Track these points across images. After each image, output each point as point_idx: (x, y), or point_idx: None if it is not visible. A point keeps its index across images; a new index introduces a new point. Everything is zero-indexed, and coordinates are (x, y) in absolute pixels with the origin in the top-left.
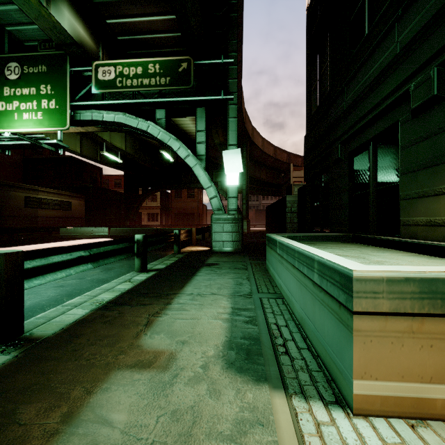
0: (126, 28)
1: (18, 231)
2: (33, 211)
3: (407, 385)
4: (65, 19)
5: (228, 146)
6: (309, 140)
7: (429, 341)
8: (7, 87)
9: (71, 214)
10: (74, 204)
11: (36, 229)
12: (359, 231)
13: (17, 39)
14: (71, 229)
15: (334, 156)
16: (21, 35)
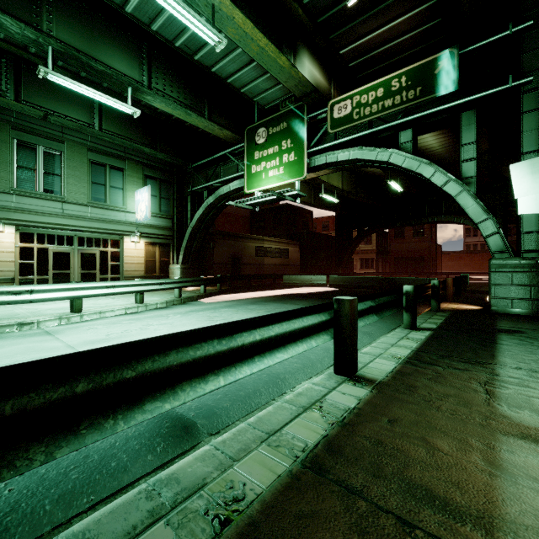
0: (360, 49)
1: (253, 278)
2: (261, 259)
3: None
4: (305, 70)
5: (520, 155)
6: None
7: None
8: (257, 151)
9: (288, 261)
10: (290, 252)
11: (265, 276)
12: None
13: (260, 106)
14: (292, 276)
15: None
16: (264, 101)
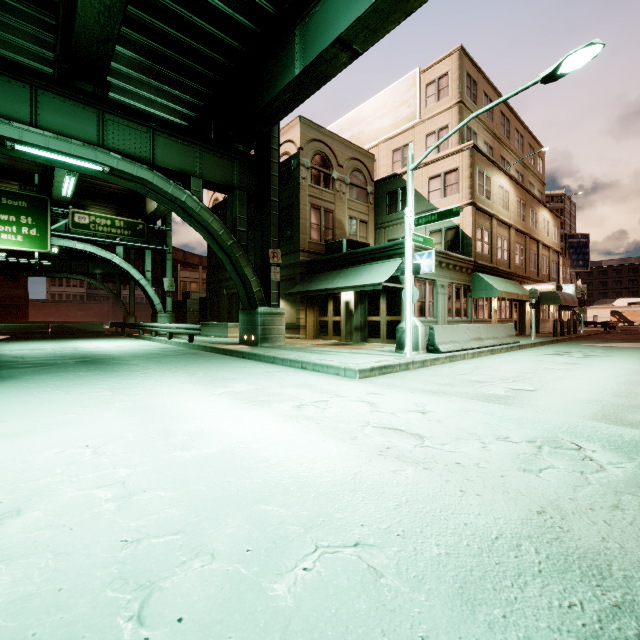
0: (86, 180)
1: None
2: None
3: (233, 334)
4: None
5: (167, 275)
6: (210, 278)
7: (235, 330)
8: None
9: None
10: None
11: None
12: (231, 321)
13: None
14: None
15: (223, 292)
16: None
